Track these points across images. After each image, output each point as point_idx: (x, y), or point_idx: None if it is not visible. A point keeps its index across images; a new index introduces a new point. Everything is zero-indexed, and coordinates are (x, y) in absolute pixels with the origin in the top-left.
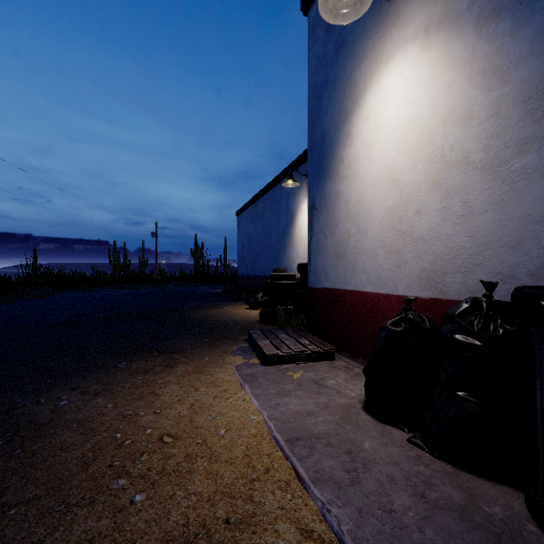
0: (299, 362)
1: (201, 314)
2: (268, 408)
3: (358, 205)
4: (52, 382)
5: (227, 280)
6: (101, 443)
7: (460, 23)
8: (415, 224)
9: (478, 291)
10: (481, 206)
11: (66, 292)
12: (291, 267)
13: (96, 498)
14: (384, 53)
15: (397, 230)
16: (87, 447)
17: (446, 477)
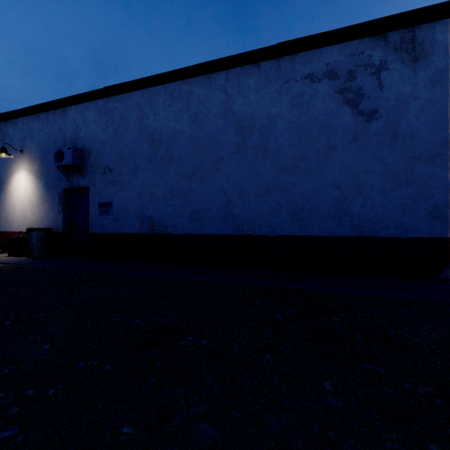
0: None
1: None
2: None
3: (13, 205)
4: None
5: None
6: None
7: (34, 174)
8: (27, 214)
9: None
10: (37, 213)
11: None
12: None
13: None
14: (20, 167)
15: (23, 215)
16: None
17: (18, 257)
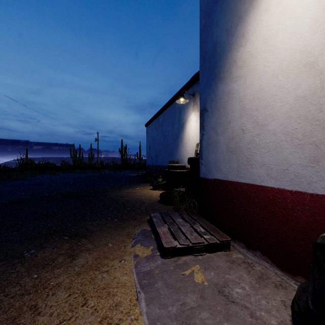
0: (197, 254)
1: (117, 194)
2: None
3: (254, 100)
4: None
5: (141, 167)
6: None
7: None
8: None
9: None
10: None
11: (41, 175)
12: (182, 160)
13: None
14: None
15: (313, 120)
16: None
17: None
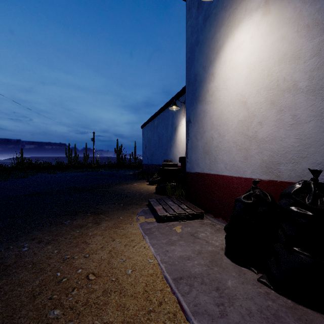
0: (181, 220)
1: (119, 188)
2: (160, 254)
3: (218, 119)
4: (20, 234)
5: (136, 166)
6: (46, 280)
7: None
8: (258, 131)
9: (303, 176)
10: (306, 117)
11: (40, 174)
12: (174, 159)
13: None
14: (236, 20)
15: (245, 135)
16: (36, 283)
17: (289, 310)
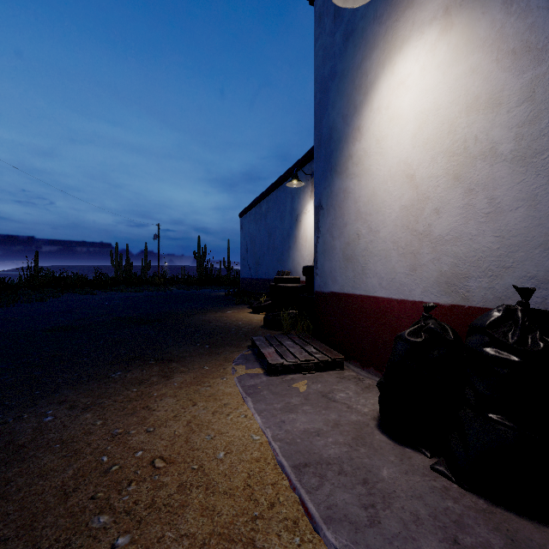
0: (306, 372)
1: (202, 319)
2: (272, 426)
3: (368, 203)
4: (39, 394)
5: (230, 282)
6: (85, 468)
7: None
8: (433, 224)
9: (507, 298)
10: (511, 202)
11: (67, 295)
12: (295, 269)
13: (72, 541)
14: (398, 39)
15: (412, 230)
16: (69, 473)
17: (480, 515)
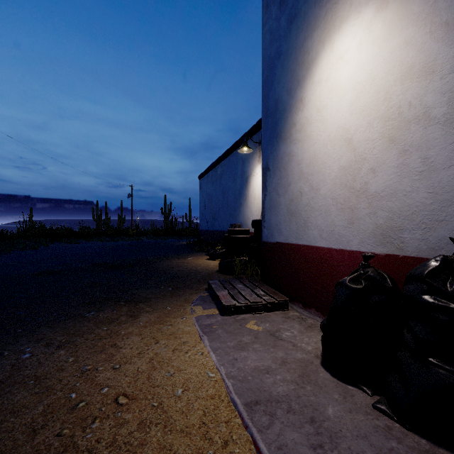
0: (255, 312)
1: (166, 265)
2: (226, 364)
3: (310, 165)
4: (21, 332)
5: (191, 233)
6: (54, 405)
7: None
8: (369, 182)
9: (440, 248)
10: (444, 161)
11: (56, 244)
12: (245, 223)
13: None
14: (337, 19)
15: (350, 188)
16: (39, 410)
17: None
